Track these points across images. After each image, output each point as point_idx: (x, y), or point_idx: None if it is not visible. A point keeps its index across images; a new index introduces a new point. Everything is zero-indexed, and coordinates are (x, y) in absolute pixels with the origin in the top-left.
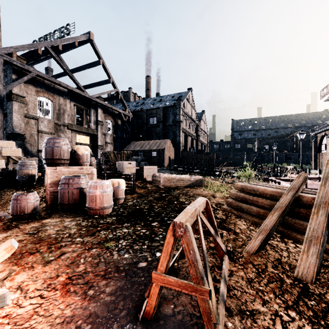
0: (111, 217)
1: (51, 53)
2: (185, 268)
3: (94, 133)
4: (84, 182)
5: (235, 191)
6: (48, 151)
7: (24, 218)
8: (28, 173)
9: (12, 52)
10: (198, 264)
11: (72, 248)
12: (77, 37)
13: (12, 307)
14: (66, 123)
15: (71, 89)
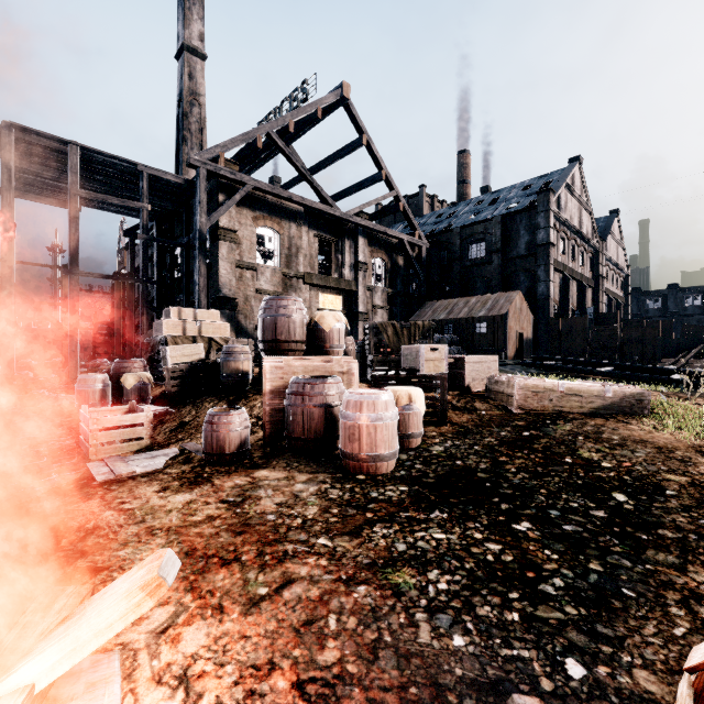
0: (395, 485)
1: (276, 142)
2: None
3: (351, 288)
4: (333, 392)
5: None
6: (268, 326)
7: (224, 462)
8: (237, 369)
9: (219, 154)
10: None
11: (309, 568)
12: (320, 101)
13: None
14: (301, 273)
15: (310, 205)
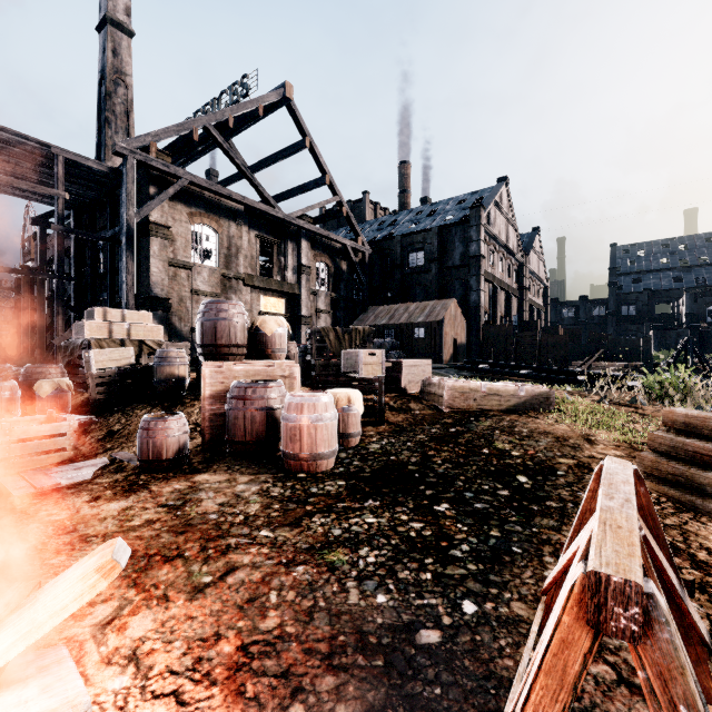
0: (334, 480)
1: (214, 136)
2: None
3: (294, 291)
4: (275, 395)
5: (665, 431)
6: (207, 330)
7: (162, 469)
8: (173, 374)
9: (149, 143)
10: None
11: (252, 556)
12: (261, 98)
13: None
14: (242, 274)
15: (251, 205)
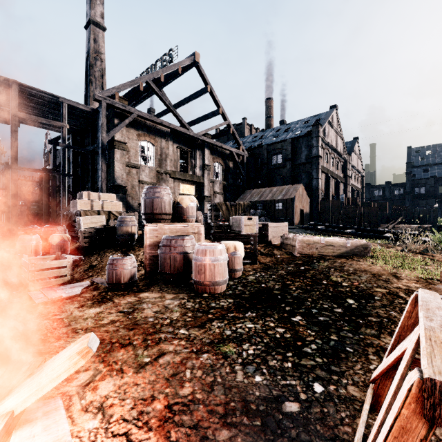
0: (226, 299)
1: (152, 87)
2: None
3: (200, 181)
4: (189, 244)
5: None
6: (147, 204)
7: (120, 289)
8: (128, 231)
9: (114, 93)
10: None
11: (174, 346)
12: (180, 63)
13: None
14: (168, 170)
15: (174, 128)
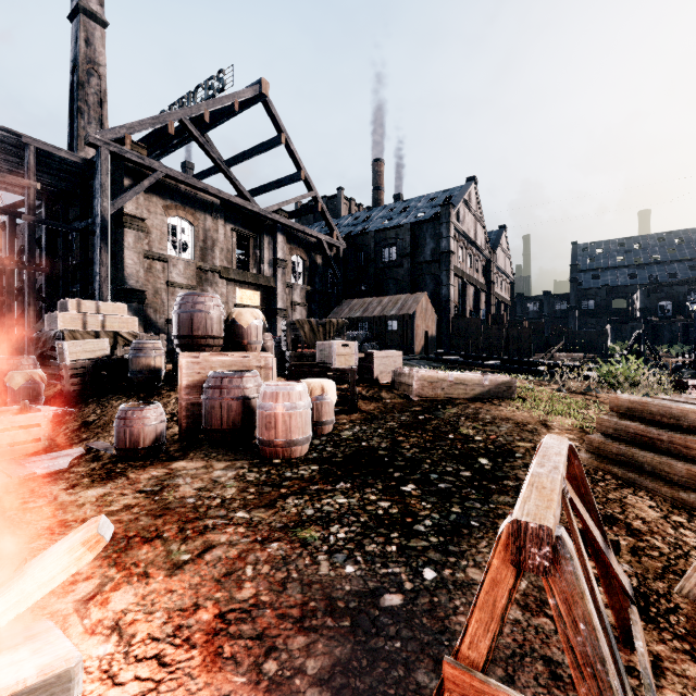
0: (308, 465)
1: (190, 130)
2: (509, 627)
3: (270, 284)
4: (251, 385)
5: (611, 415)
6: (183, 321)
7: (139, 457)
8: (149, 365)
9: (124, 135)
10: (609, 672)
11: (228, 535)
12: (237, 94)
13: (97, 679)
14: (218, 267)
15: (227, 199)
